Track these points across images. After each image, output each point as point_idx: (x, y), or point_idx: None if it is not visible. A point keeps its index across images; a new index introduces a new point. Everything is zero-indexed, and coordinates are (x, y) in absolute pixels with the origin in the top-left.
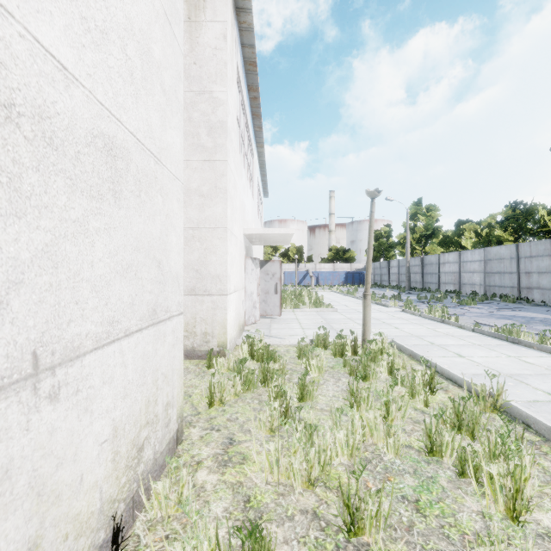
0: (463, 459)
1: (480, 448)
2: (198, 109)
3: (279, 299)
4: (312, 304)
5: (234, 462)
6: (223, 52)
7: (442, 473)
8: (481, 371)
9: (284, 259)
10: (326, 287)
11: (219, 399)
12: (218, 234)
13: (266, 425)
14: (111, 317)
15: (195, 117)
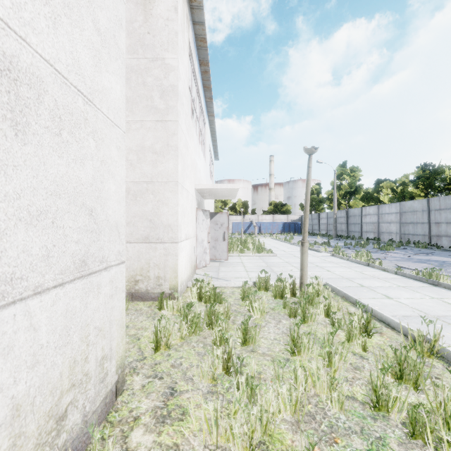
0: (413, 417)
1: (425, 399)
2: (151, 74)
3: (226, 245)
4: (255, 249)
5: (173, 418)
6: (174, 22)
7: (390, 432)
8: (410, 313)
9: (232, 212)
10: (267, 235)
11: (165, 344)
12: (169, 187)
13: (208, 374)
14: (8, 273)
15: (148, 81)
